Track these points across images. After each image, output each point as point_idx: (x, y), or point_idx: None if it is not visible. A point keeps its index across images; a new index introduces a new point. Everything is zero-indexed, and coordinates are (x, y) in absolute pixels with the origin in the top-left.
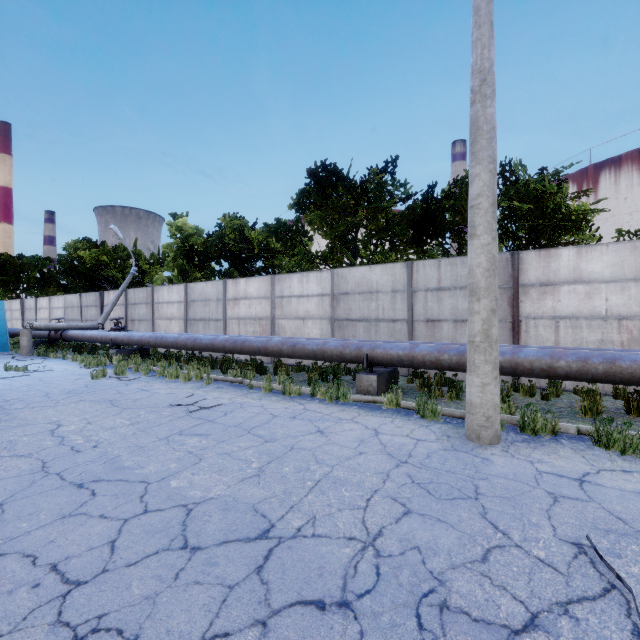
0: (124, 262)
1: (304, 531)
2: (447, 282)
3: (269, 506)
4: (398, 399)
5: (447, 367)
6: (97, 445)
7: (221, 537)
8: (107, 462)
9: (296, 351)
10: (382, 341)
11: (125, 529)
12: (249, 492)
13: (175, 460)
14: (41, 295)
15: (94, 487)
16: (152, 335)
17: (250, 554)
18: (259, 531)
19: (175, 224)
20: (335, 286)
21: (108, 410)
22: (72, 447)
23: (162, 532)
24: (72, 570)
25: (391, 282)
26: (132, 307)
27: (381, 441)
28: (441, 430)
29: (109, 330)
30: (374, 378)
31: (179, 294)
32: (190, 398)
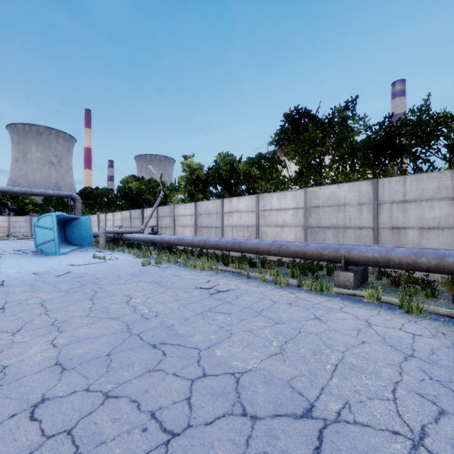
0: (154, 189)
1: (344, 416)
2: (412, 195)
3: (302, 385)
4: (378, 294)
5: (425, 269)
6: (157, 315)
7: (271, 409)
8: (167, 329)
9: (281, 251)
10: (354, 245)
11: (194, 389)
12: (279, 368)
13: (213, 332)
14: (107, 212)
15: (163, 348)
16: (176, 237)
17: (303, 432)
18: (302, 409)
19: (186, 163)
20: (307, 201)
21: (157, 289)
22: (142, 315)
23: (222, 396)
24: (166, 420)
25: (357, 197)
26: (161, 219)
27: (377, 332)
28: (432, 326)
29: (148, 234)
30: (351, 275)
31: (191, 209)
32: (208, 283)
